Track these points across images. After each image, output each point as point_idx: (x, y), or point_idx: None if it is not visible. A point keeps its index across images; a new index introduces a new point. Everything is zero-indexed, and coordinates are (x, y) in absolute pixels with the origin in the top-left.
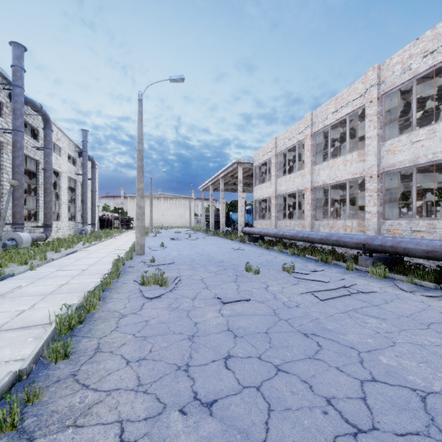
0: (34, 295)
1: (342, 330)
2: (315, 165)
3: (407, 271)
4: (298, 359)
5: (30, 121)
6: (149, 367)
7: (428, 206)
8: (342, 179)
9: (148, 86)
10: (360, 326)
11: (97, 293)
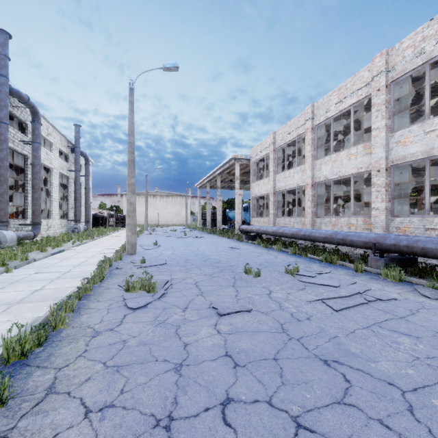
0: None
1: (370, 355)
2: (316, 160)
3: (423, 274)
4: (322, 405)
5: (17, 113)
6: (115, 422)
7: (432, 203)
8: (346, 173)
9: (139, 75)
10: (391, 348)
11: (70, 302)
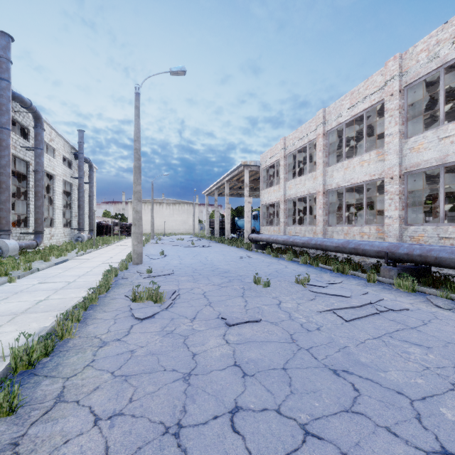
0: (3, 314)
1: (380, 364)
2: (328, 166)
3: (437, 284)
4: (330, 413)
5: (19, 119)
6: (125, 429)
7: (447, 211)
8: (359, 181)
9: (145, 79)
10: (401, 358)
11: (76, 312)
